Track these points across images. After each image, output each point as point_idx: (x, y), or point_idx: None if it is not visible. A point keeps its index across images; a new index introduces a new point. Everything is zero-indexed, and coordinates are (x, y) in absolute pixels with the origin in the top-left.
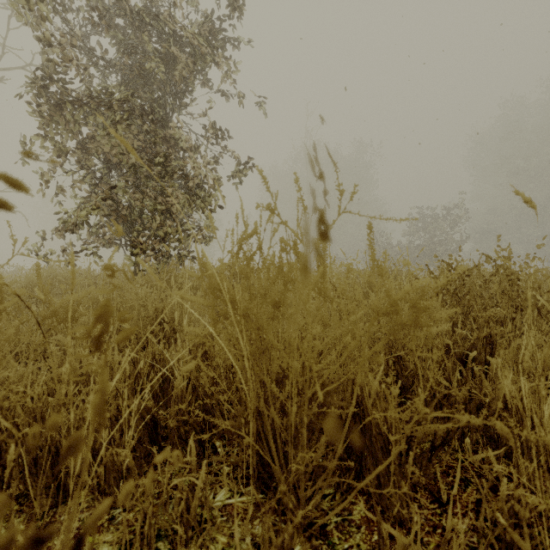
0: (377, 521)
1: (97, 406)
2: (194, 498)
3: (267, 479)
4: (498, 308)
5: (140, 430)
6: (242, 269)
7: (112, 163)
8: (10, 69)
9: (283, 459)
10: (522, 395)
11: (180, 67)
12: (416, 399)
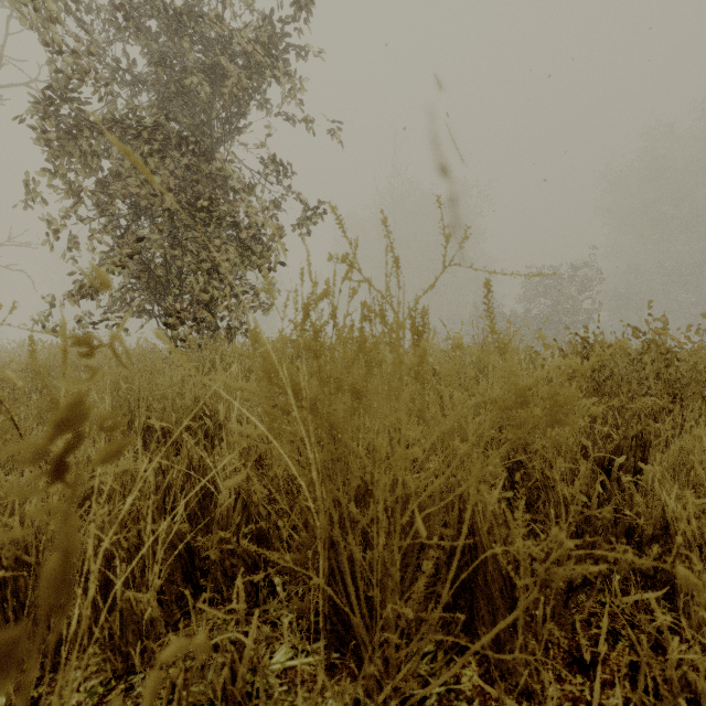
0: (499, 699)
1: (53, 576)
2: (242, 663)
3: (344, 632)
4: (653, 398)
5: (171, 564)
6: (309, 345)
7: (141, 208)
8: (10, 86)
9: (365, 607)
10: (688, 516)
11: (230, 82)
12: (554, 528)
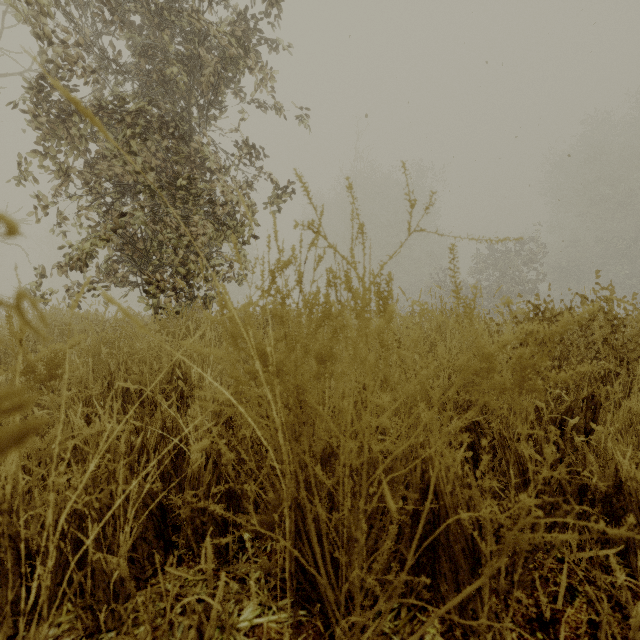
0: None
1: None
2: (209, 625)
3: (310, 591)
4: (604, 362)
5: (143, 523)
6: (276, 310)
7: (125, 187)
8: (6, 75)
9: (331, 568)
10: None
11: (207, 71)
12: (522, 495)
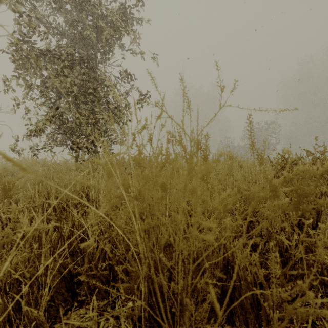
0: None
1: None
2: None
3: (157, 327)
4: (324, 187)
5: (59, 283)
6: (136, 157)
7: (61, 94)
8: None
9: (169, 316)
10: None
11: (104, 32)
12: (299, 281)
